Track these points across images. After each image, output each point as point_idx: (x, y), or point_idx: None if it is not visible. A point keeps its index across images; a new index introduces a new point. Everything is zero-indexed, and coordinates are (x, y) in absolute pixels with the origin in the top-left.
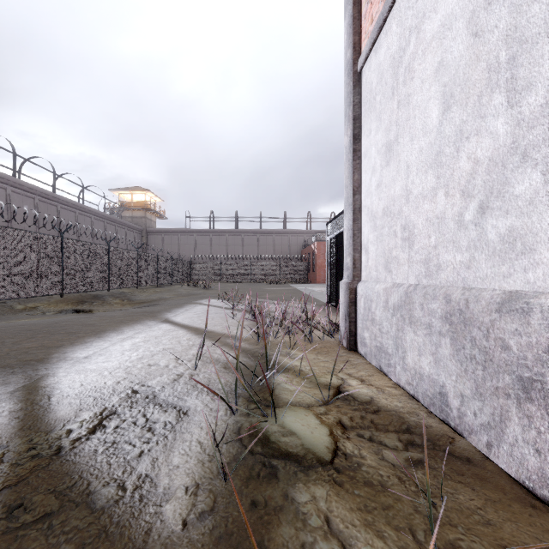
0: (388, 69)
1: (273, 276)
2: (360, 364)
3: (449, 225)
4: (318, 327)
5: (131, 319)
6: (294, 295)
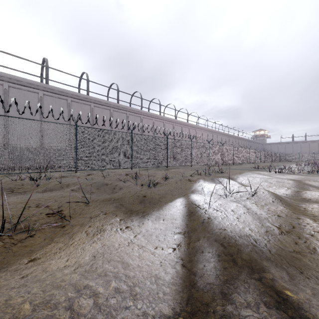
0: None
1: None
2: None
3: None
4: None
5: None
6: None
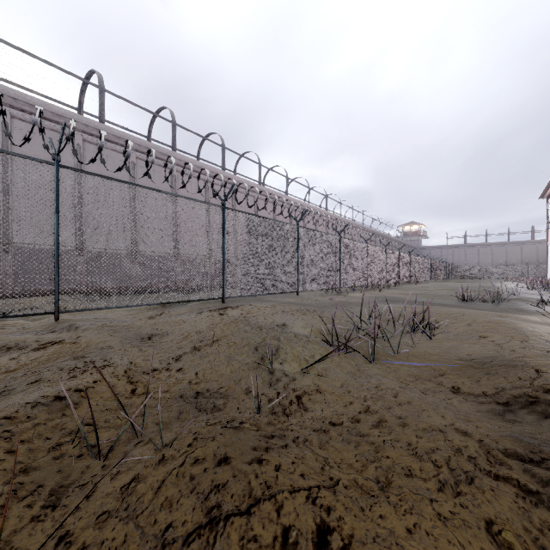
0: (549, 250)
1: (521, 275)
2: None
3: None
4: None
5: None
6: None
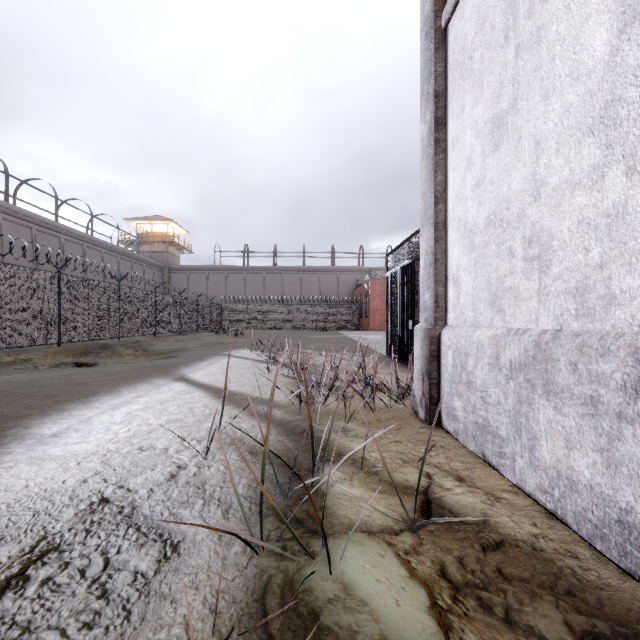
0: (496, 5)
1: (318, 322)
2: (450, 447)
3: (638, 224)
4: (380, 387)
5: (136, 376)
6: (345, 344)
